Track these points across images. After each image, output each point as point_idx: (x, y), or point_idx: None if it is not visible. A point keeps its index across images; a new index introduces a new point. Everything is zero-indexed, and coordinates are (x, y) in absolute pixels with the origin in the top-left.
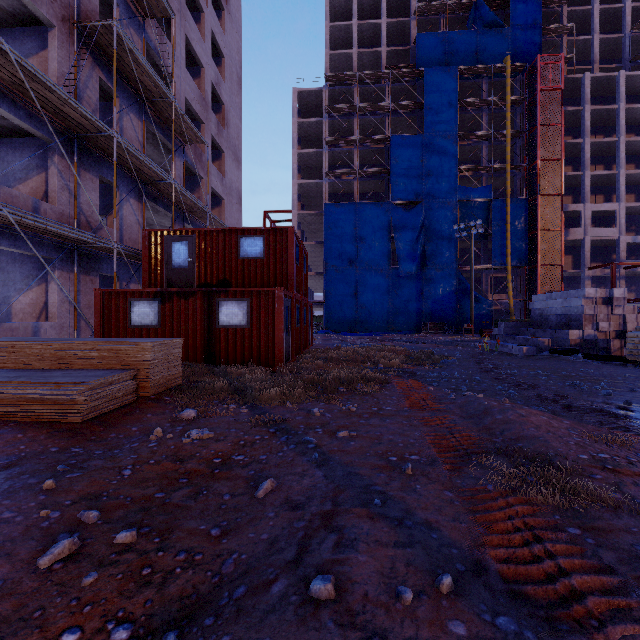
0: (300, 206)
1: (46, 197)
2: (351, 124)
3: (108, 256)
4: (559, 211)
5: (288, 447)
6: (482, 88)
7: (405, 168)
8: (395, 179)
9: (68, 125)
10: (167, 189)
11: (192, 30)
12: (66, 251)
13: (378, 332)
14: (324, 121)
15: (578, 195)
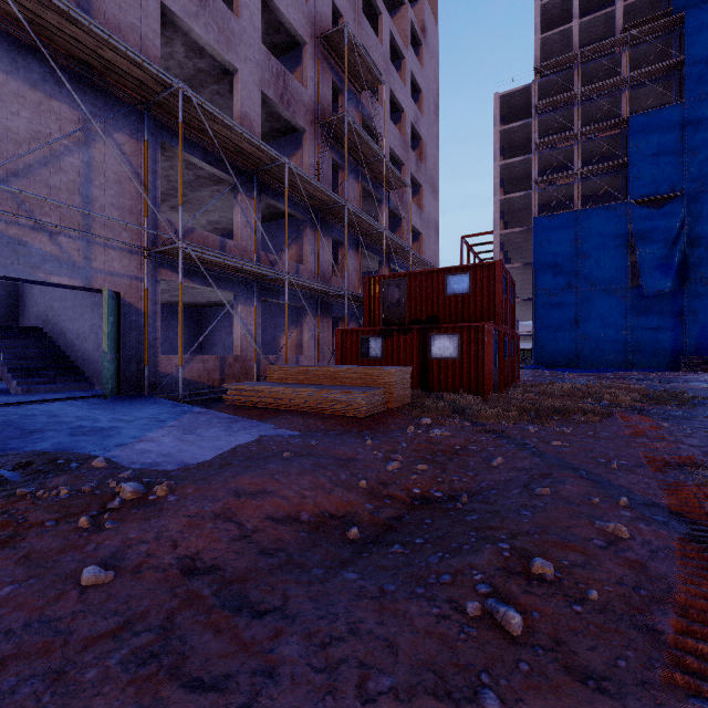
0: (502, 224)
1: (300, 260)
2: (570, 115)
3: (337, 301)
4: None
5: (509, 446)
6: None
7: (652, 153)
8: (636, 171)
9: (315, 204)
10: (377, 237)
11: (395, 81)
12: (313, 300)
13: (609, 369)
14: (533, 121)
15: None
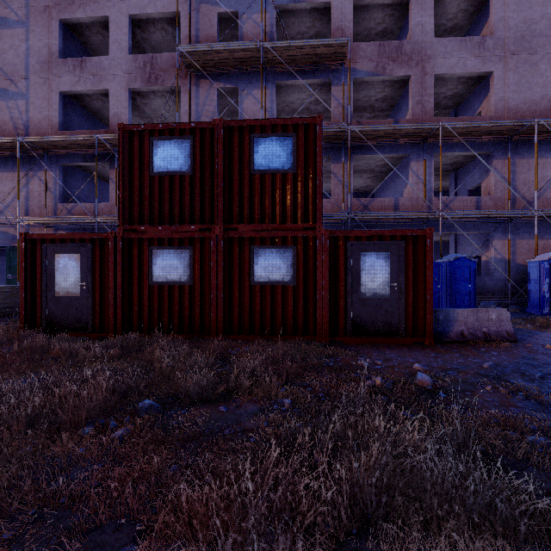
0: None
1: None
2: None
3: None
4: None
5: None
6: None
7: None
8: None
9: None
10: None
11: None
12: None
13: None
14: None
15: None
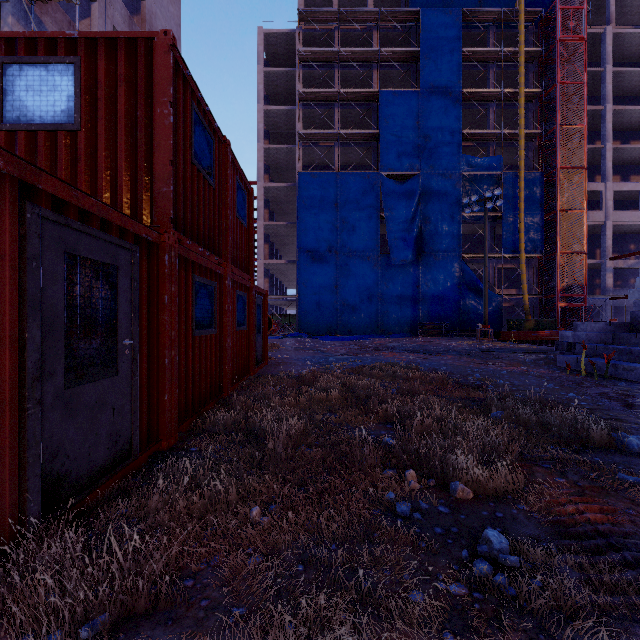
0: (268, 180)
1: None
2: (331, 78)
3: None
4: (582, 188)
5: None
6: (488, 40)
7: (398, 131)
8: (385, 144)
9: None
10: None
11: None
12: None
13: (365, 335)
14: (297, 71)
15: (592, 175)
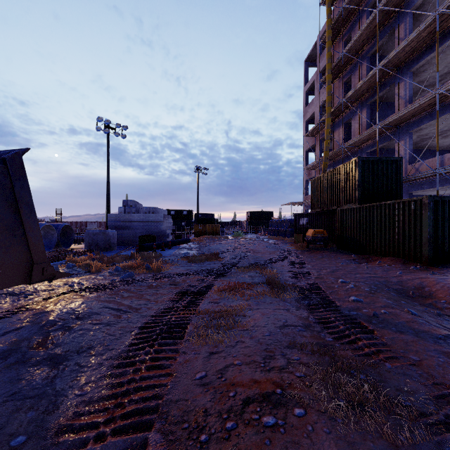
0: None
1: None
2: None
3: None
4: None
5: None
6: None
7: None
8: None
9: None
10: None
11: None
12: None
13: None
14: None
15: None
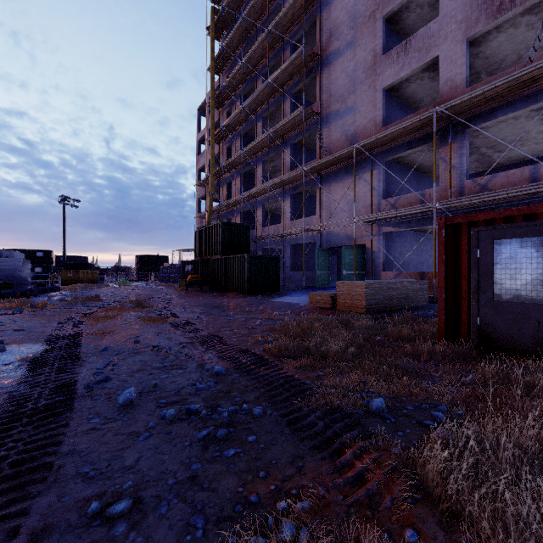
0: None
1: None
2: None
3: None
4: None
5: (243, 317)
6: None
7: None
8: None
9: None
10: None
11: None
12: None
13: None
14: None
15: None
